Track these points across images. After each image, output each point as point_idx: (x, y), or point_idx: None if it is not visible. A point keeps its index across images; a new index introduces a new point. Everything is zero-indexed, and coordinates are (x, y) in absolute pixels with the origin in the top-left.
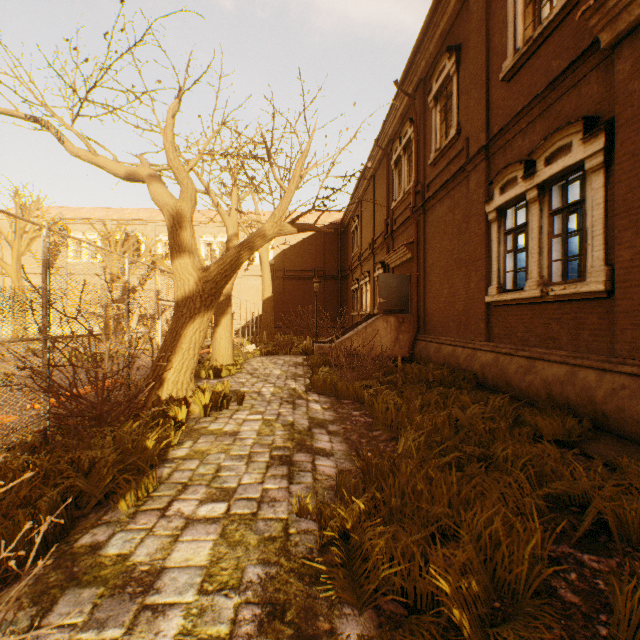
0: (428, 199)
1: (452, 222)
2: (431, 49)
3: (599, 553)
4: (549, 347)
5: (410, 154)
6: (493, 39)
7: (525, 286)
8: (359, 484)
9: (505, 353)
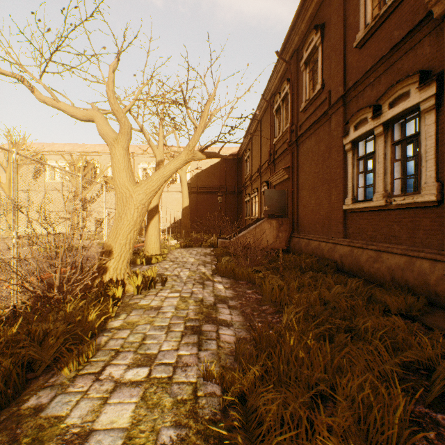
0: (300, 136)
1: (318, 152)
2: (302, 28)
3: None
4: (392, 242)
5: (287, 104)
6: (348, 18)
7: (373, 198)
8: (253, 351)
9: (358, 247)
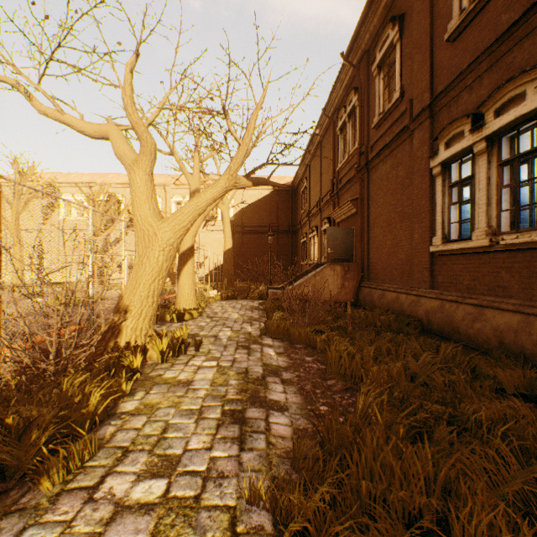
0: (372, 159)
1: (395, 178)
2: (375, 21)
3: None
4: (498, 295)
5: (354, 120)
6: (437, 3)
7: (472, 236)
8: (318, 455)
9: (451, 300)
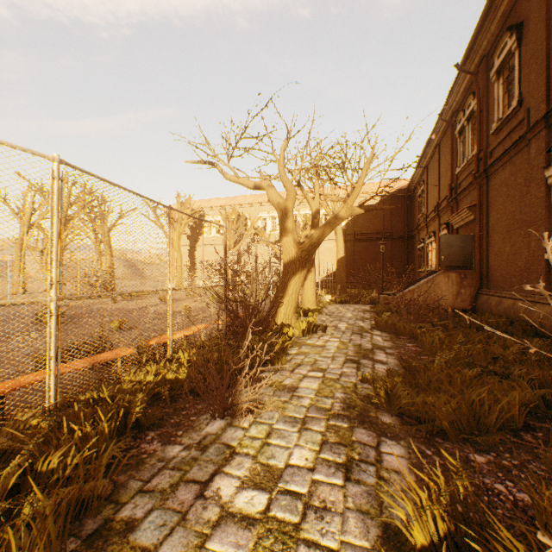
0: (490, 165)
1: (514, 185)
2: (492, 29)
3: None
4: None
5: (473, 124)
6: None
7: None
8: (401, 375)
9: None
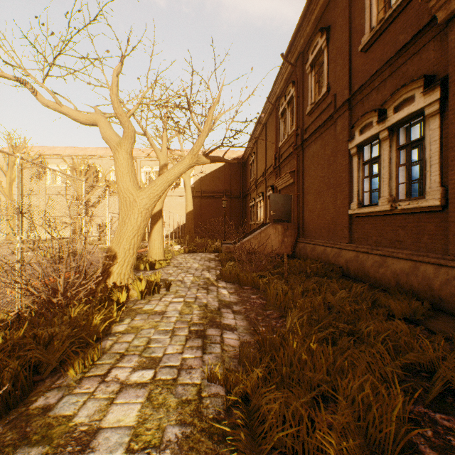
0: (306, 139)
1: (323, 156)
2: (308, 30)
3: (448, 412)
4: (397, 247)
5: (292, 107)
6: (354, 21)
7: (378, 202)
8: (257, 354)
9: (363, 252)
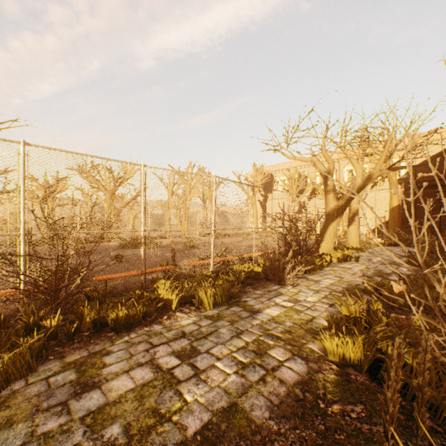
0: None
1: None
2: None
3: None
4: None
5: None
6: None
7: None
8: None
9: None
